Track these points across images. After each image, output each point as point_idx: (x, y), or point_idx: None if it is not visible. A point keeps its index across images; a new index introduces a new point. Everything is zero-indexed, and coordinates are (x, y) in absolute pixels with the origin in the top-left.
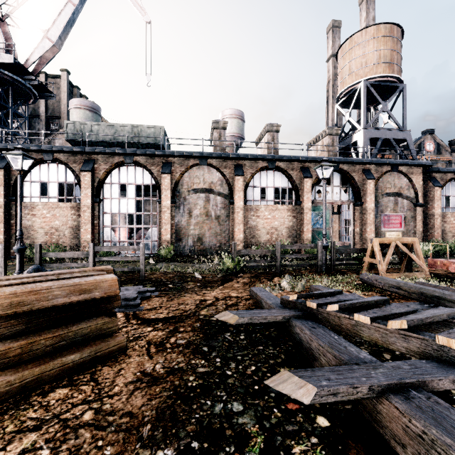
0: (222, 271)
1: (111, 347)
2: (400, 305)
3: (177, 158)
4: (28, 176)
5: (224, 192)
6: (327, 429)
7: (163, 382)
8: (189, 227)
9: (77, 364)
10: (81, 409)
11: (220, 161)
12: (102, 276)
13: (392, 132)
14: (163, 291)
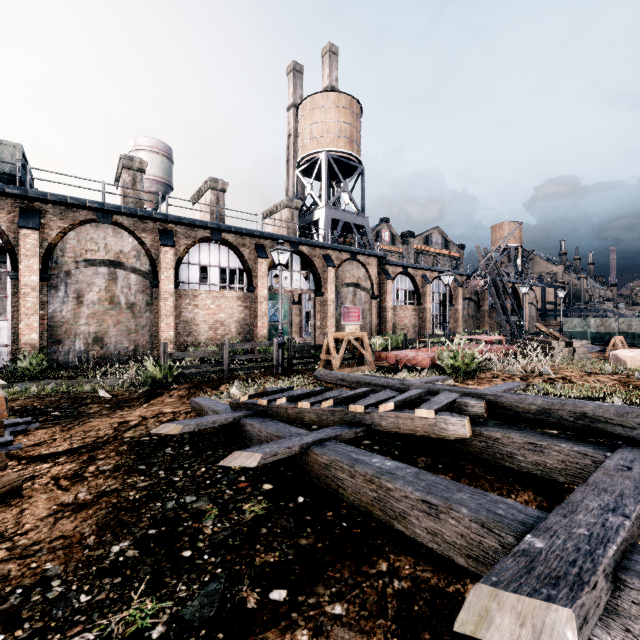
0: (146, 385)
1: None
2: (336, 391)
3: (52, 204)
4: None
5: (142, 268)
6: (271, 490)
7: (96, 505)
8: (77, 320)
9: None
10: None
11: (136, 221)
12: None
13: (353, 216)
14: (44, 421)
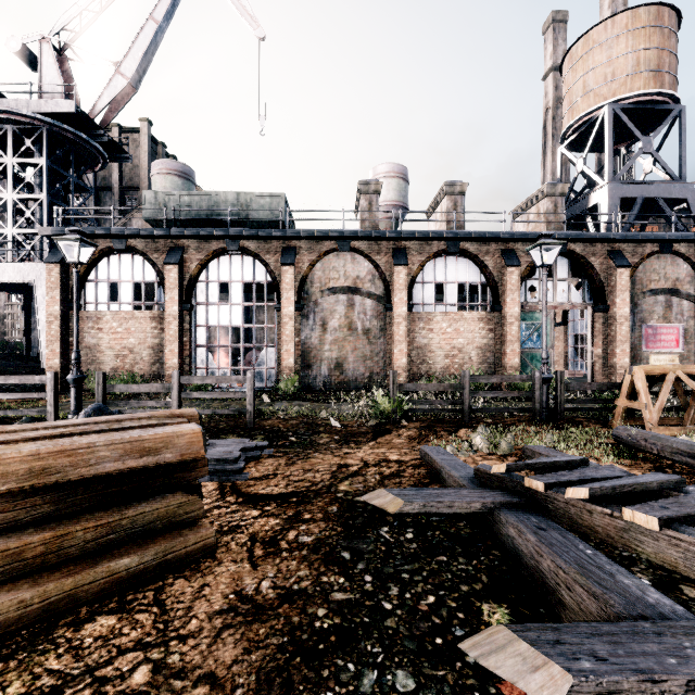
0: (374, 418)
1: (190, 545)
2: None
3: (304, 240)
4: (93, 273)
5: (376, 292)
6: None
7: (273, 617)
8: (322, 346)
9: (135, 573)
10: (131, 659)
11: (371, 244)
12: (178, 427)
13: (661, 187)
14: (280, 447)
